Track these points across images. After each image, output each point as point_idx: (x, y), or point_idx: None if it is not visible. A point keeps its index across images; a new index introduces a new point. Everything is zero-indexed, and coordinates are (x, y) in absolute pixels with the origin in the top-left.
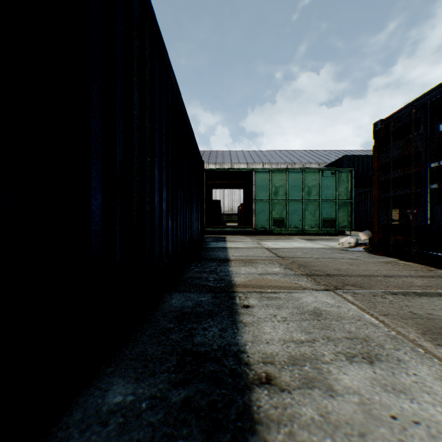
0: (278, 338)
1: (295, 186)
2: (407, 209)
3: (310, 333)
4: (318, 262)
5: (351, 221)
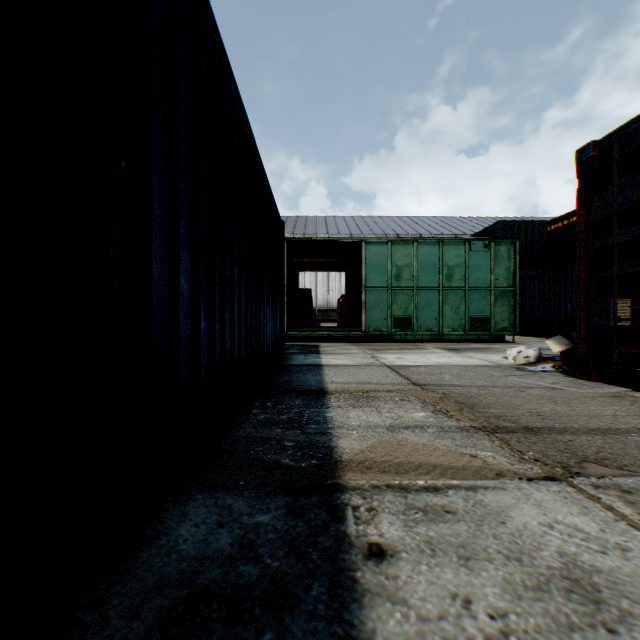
0: None
1: (429, 266)
2: None
3: None
4: (491, 397)
5: (515, 320)
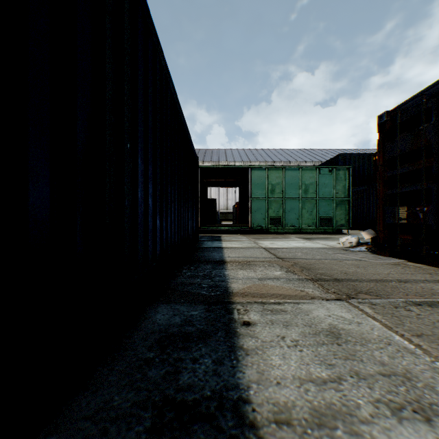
0: (292, 374)
1: (292, 184)
2: (417, 207)
3: (332, 367)
4: (322, 264)
5: (349, 219)
